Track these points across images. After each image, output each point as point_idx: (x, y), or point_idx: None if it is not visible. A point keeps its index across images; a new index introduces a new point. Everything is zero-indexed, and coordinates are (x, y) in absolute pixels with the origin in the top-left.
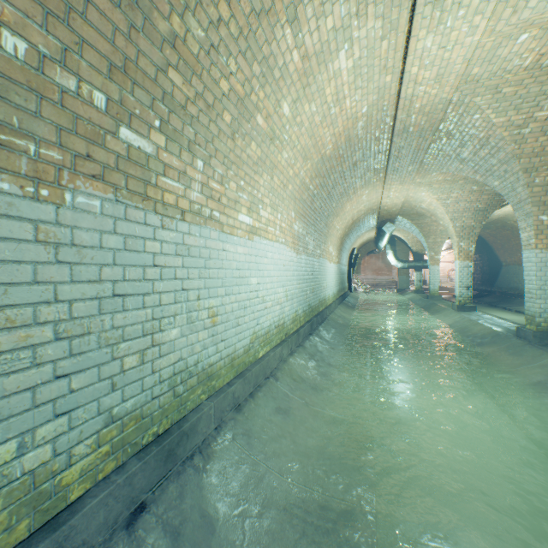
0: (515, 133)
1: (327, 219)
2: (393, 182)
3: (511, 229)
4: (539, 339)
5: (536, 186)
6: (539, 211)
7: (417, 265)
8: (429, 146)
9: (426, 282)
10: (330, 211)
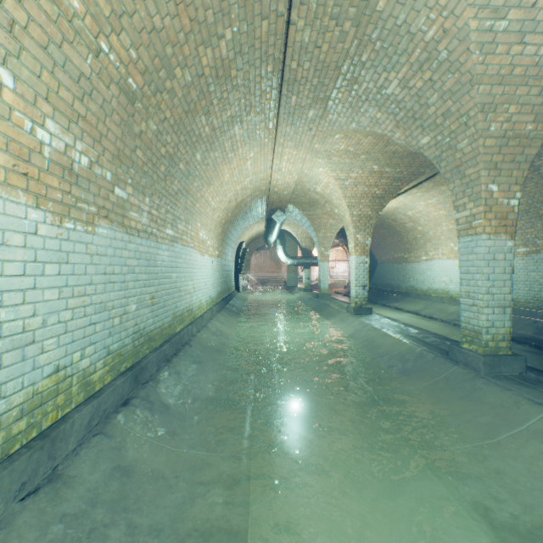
0: (486, 26)
1: (188, 181)
2: (287, 142)
3: (388, 227)
4: (489, 367)
5: (490, 136)
6: (490, 178)
7: (306, 262)
8: (343, 66)
9: (311, 279)
10: (192, 165)
